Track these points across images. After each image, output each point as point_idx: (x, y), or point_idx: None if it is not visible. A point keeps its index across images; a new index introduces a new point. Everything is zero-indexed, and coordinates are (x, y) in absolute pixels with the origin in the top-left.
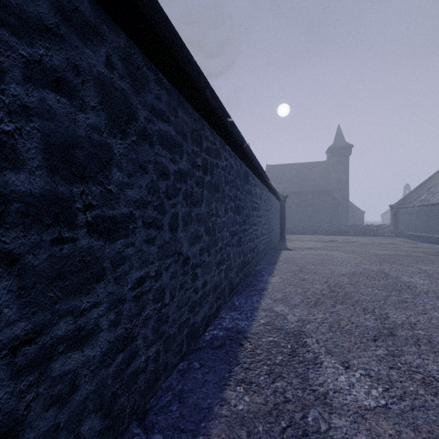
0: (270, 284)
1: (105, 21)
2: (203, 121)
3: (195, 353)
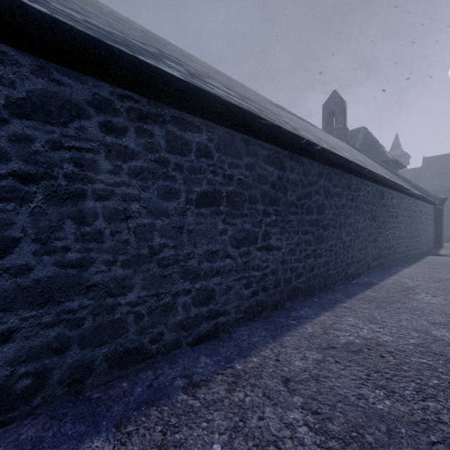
0: (402, 271)
1: (323, 168)
2: (351, 176)
3: (348, 284)
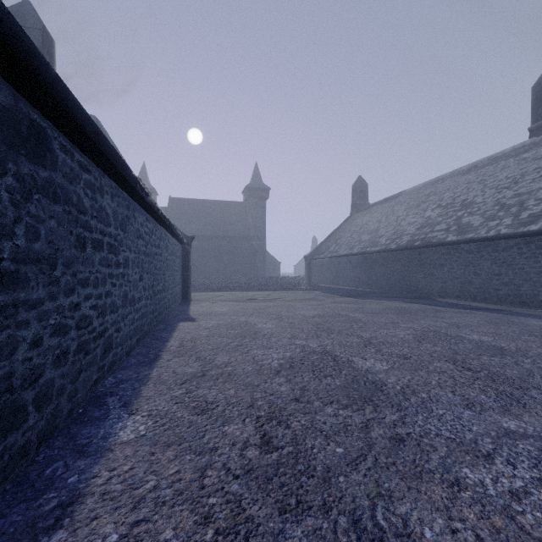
0: (108, 458)
1: None
2: None
3: None
